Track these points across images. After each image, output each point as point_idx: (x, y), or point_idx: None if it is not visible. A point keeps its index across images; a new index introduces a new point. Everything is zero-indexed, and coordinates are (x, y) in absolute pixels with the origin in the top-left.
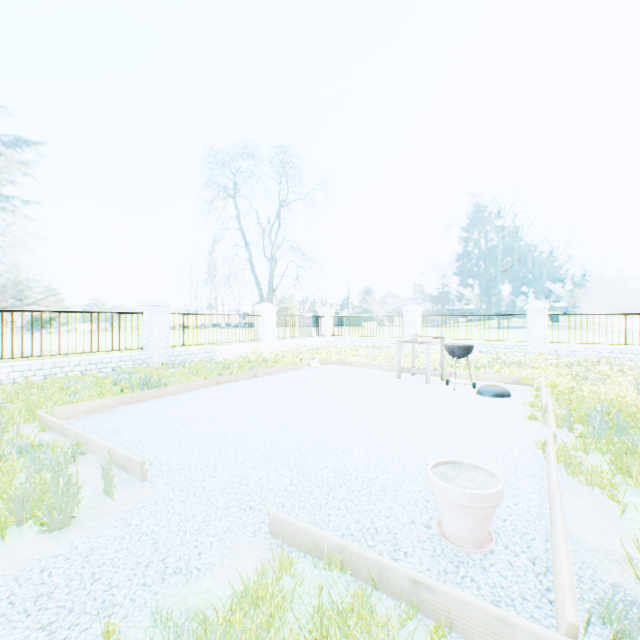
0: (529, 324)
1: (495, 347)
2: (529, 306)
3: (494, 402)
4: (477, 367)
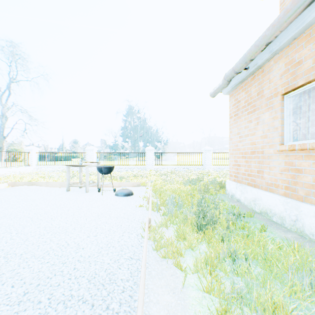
0: (147, 157)
1: (133, 168)
2: (147, 148)
3: (124, 199)
4: (121, 179)
